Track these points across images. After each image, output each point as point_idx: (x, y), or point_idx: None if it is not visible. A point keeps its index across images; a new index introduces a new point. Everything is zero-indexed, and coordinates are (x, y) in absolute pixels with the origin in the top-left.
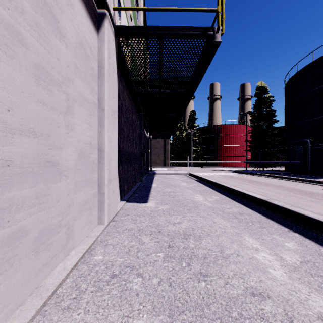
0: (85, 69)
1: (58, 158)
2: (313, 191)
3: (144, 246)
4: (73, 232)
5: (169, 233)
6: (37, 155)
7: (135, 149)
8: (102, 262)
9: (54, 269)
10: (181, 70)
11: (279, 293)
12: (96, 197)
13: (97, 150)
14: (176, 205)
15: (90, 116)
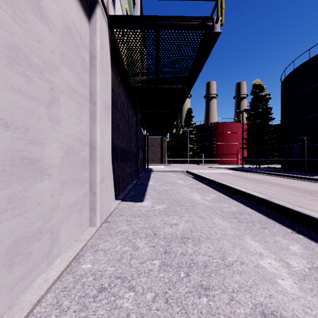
0: (74, 58)
1: (40, 155)
2: (312, 188)
3: (138, 252)
4: (59, 237)
5: (165, 236)
6: (10, 151)
7: (131, 146)
8: (90, 272)
9: (34, 282)
10: (178, 65)
11: (293, 312)
12: (87, 197)
13: (89, 146)
14: (173, 204)
15: (80, 110)
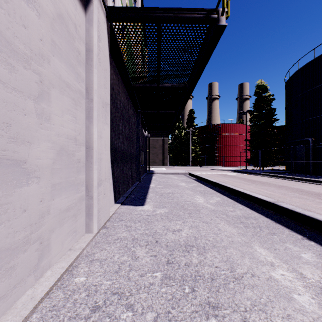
0: (68, 50)
1: (25, 155)
2: (319, 191)
3: (138, 262)
4: (50, 247)
5: (168, 244)
6: None
7: (132, 147)
8: (83, 287)
9: (18, 300)
10: (181, 62)
11: None
12: (83, 201)
13: (85, 146)
14: (175, 208)
15: (75, 107)
